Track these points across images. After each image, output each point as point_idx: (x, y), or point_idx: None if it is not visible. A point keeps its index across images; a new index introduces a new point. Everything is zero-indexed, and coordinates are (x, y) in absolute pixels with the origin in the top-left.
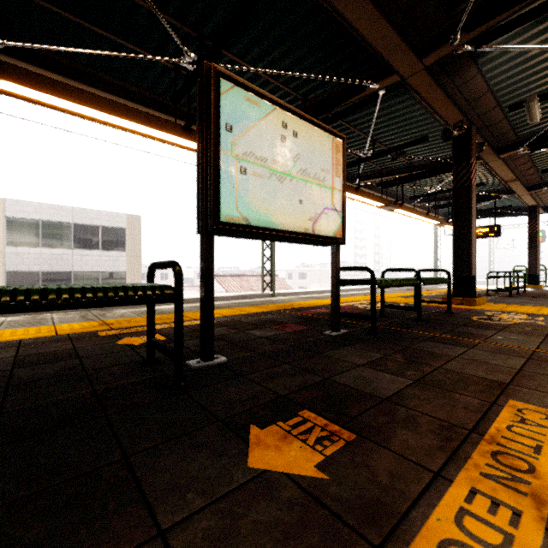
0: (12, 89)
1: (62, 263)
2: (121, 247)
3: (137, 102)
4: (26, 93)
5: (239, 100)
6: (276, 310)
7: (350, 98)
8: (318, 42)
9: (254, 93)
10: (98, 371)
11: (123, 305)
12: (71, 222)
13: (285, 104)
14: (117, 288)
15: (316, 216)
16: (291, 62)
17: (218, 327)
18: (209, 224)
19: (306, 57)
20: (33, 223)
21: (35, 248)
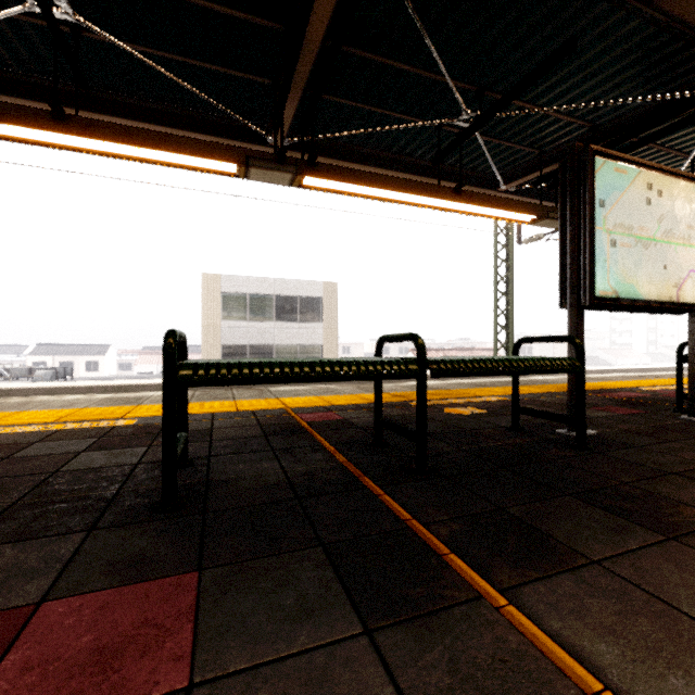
0: (319, 184)
1: (265, 336)
2: (317, 318)
3: (385, 167)
4: (327, 186)
5: (609, 173)
6: (563, 391)
7: (677, 114)
8: (636, 58)
9: (622, 162)
10: (477, 431)
11: (553, 373)
12: (273, 294)
13: (650, 164)
14: (542, 359)
15: (680, 281)
16: (587, 88)
17: (524, 405)
18: (582, 300)
19: (610, 79)
20: (242, 297)
21: (243, 322)
